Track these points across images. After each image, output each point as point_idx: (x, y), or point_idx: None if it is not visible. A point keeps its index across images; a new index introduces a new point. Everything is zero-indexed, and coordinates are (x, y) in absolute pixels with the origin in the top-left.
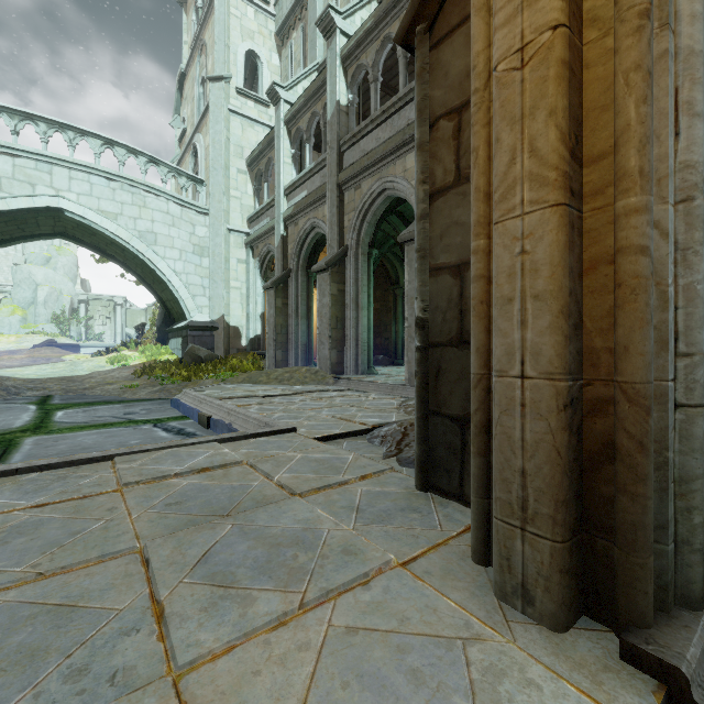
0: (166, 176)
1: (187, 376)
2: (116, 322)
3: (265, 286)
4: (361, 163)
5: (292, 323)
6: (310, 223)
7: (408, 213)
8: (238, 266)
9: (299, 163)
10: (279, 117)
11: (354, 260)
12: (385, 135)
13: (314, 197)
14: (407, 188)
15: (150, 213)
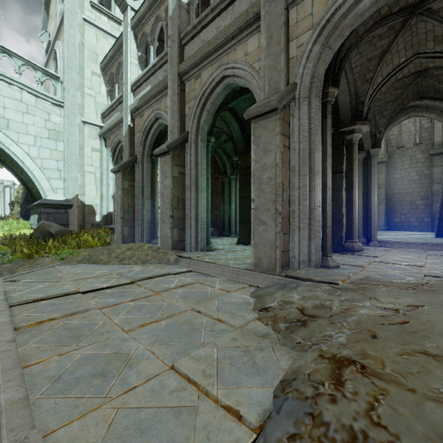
0: (20, 68)
1: (28, 254)
2: (5, 200)
3: (113, 169)
4: (201, 50)
5: (138, 203)
6: (154, 115)
7: (240, 111)
8: (92, 154)
9: (145, 65)
10: (127, 22)
11: (194, 145)
12: (225, 23)
13: (156, 88)
14: (248, 72)
15: (1, 99)
